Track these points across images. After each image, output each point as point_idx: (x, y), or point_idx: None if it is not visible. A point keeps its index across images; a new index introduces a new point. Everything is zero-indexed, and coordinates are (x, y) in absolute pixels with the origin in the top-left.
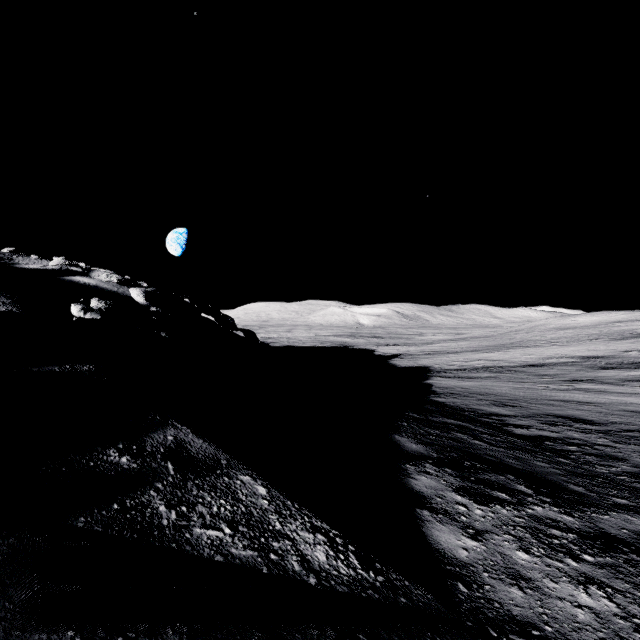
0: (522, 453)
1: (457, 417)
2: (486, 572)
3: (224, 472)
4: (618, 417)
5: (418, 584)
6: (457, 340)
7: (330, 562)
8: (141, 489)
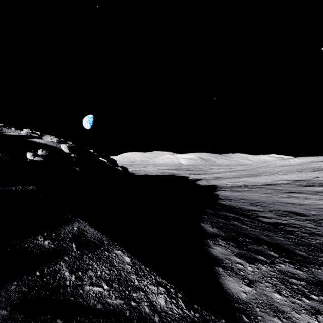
0: (269, 232)
1: (232, 212)
2: (258, 308)
3: (106, 248)
4: (316, 212)
5: (219, 318)
6: (230, 171)
7: (167, 305)
8: (55, 261)
